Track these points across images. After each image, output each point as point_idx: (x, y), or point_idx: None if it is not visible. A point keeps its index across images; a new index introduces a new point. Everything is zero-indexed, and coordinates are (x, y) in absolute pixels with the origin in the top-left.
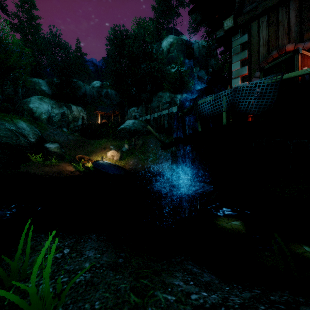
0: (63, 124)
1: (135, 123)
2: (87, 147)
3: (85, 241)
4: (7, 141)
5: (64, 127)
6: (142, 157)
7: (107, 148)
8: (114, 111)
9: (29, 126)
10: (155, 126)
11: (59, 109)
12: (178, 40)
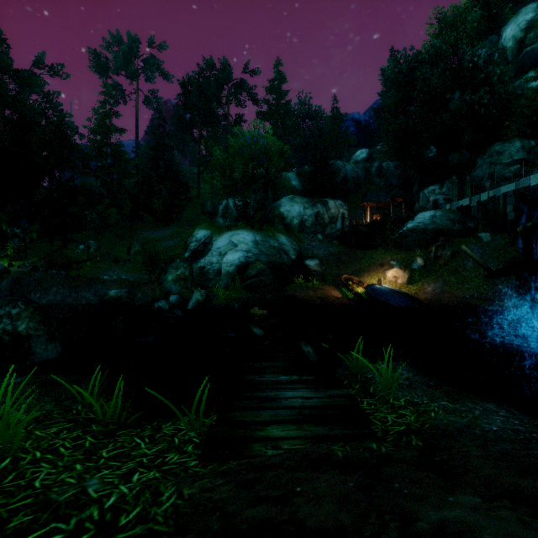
0: (317, 229)
1: (436, 217)
2: (355, 264)
3: (396, 364)
4: (272, 260)
5: (318, 232)
6: (450, 280)
7: (385, 264)
8: (394, 198)
9: (288, 240)
10: (481, 218)
11: (313, 209)
12: None
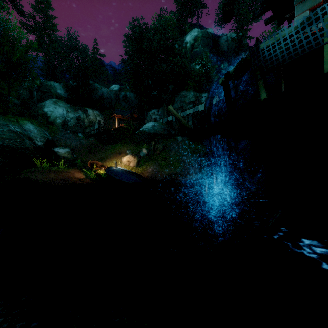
0: (78, 129)
1: (155, 126)
2: (101, 153)
3: None
4: (9, 143)
5: (80, 132)
6: (162, 164)
7: (122, 153)
8: (132, 114)
9: (38, 129)
10: (177, 128)
11: (75, 113)
12: (203, 33)
